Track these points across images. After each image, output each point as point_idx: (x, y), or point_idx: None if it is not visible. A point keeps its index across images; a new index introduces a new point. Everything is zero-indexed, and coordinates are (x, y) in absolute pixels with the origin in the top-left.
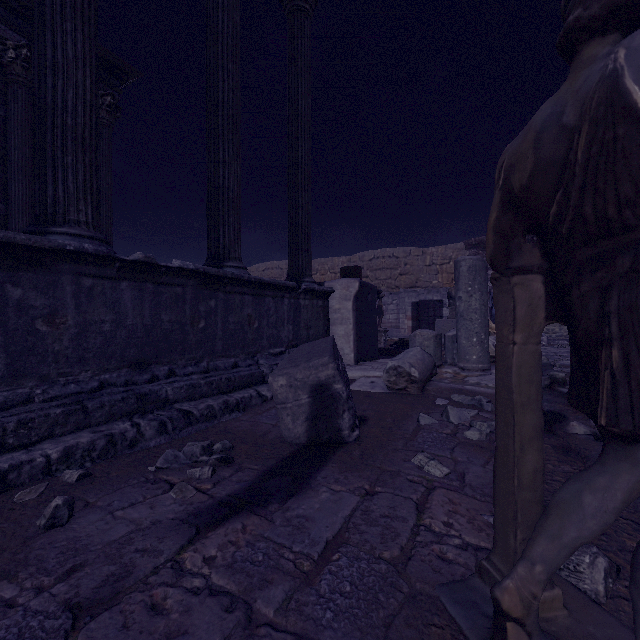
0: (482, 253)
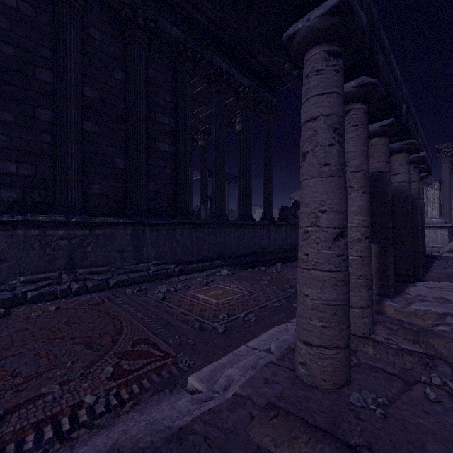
0: None
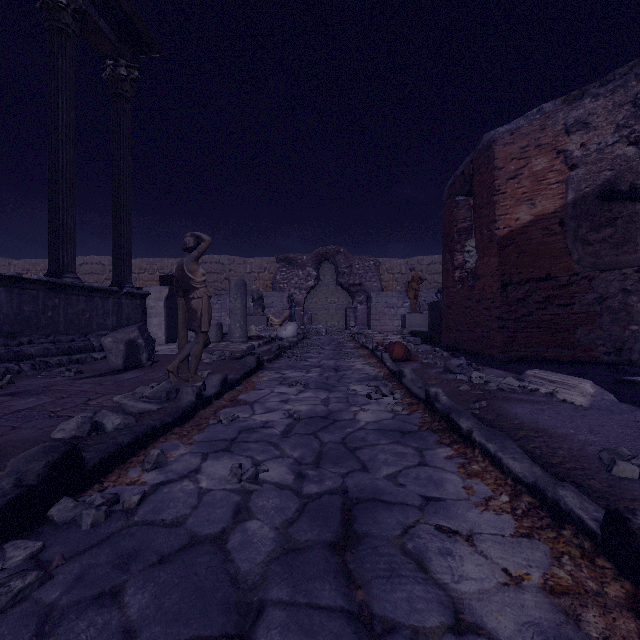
0: (288, 266)
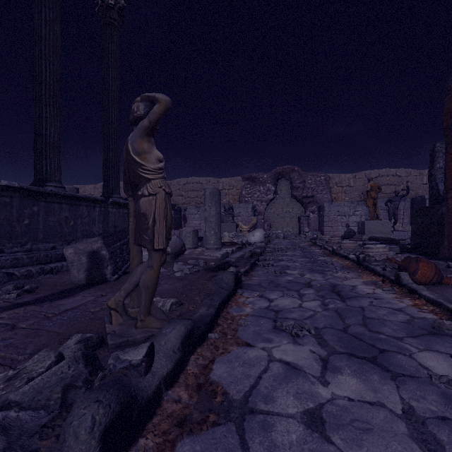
0: (251, 184)
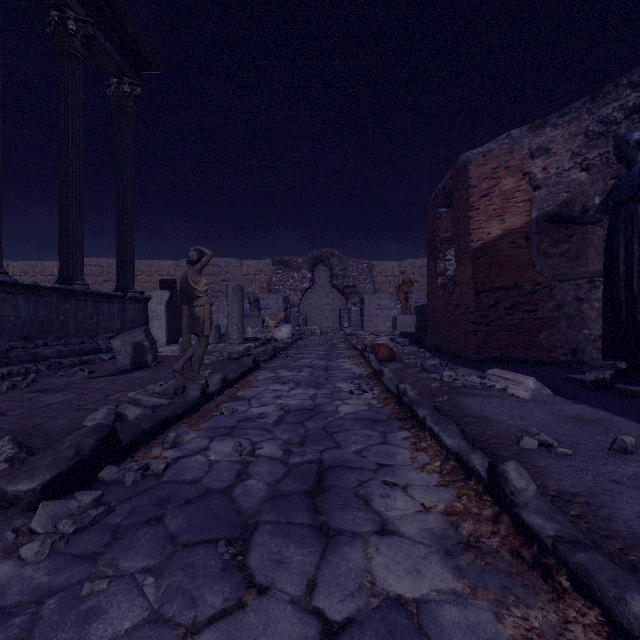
0: (284, 269)
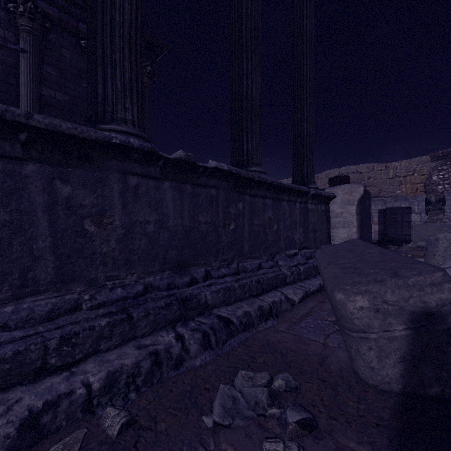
0: (450, 163)
